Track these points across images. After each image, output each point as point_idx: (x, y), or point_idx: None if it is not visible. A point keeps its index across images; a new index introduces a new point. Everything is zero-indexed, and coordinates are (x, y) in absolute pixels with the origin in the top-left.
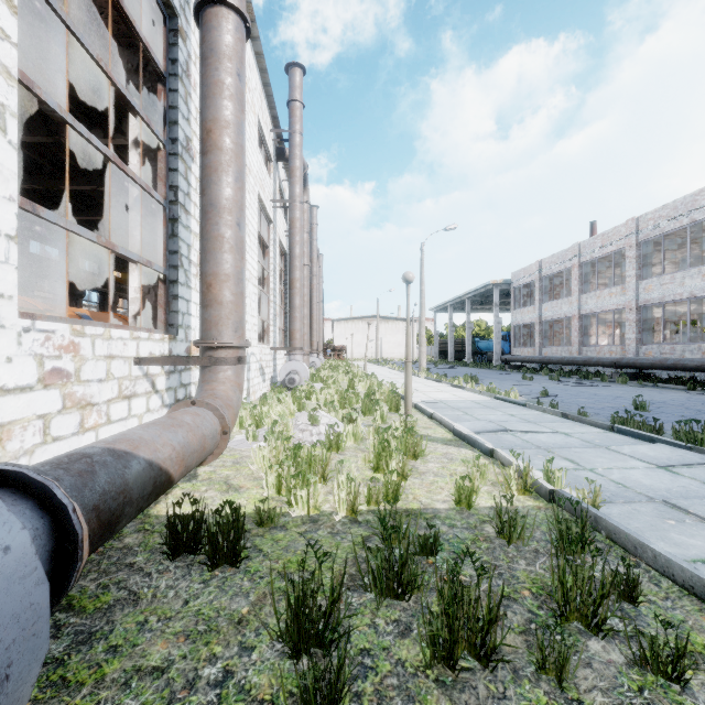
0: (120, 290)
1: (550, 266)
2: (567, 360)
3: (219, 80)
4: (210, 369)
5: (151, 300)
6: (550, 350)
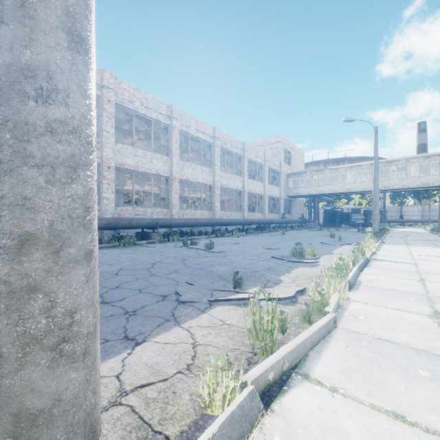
0: None
1: None
2: None
3: None
4: None
5: None
6: None
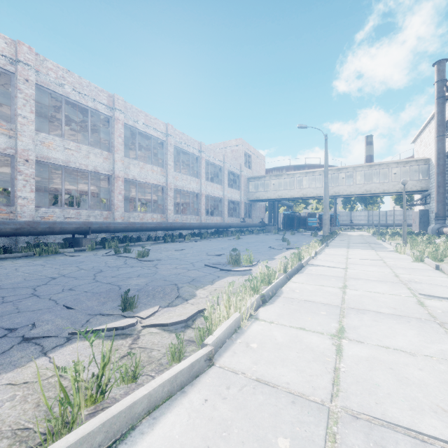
0: None
1: None
2: None
3: None
4: None
5: None
6: None
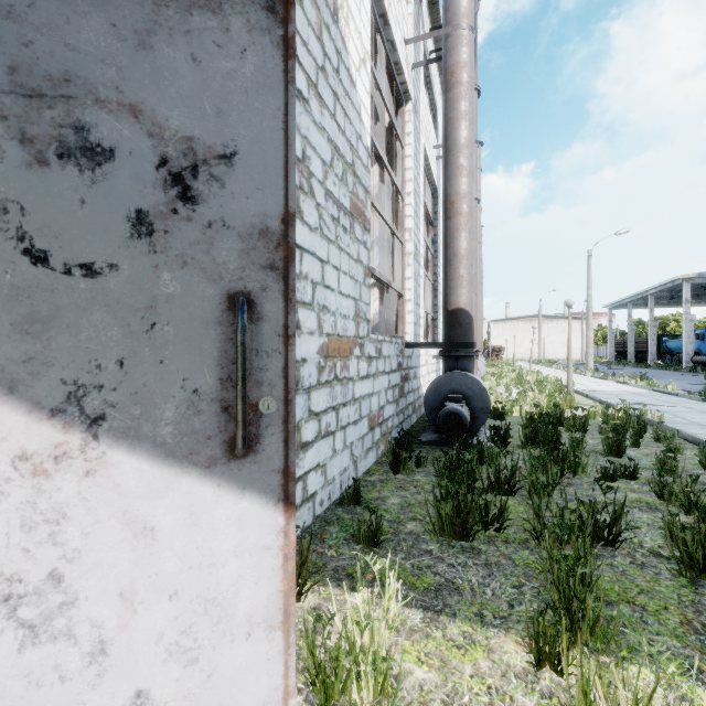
0: None
1: None
2: None
3: None
4: None
5: None
6: None
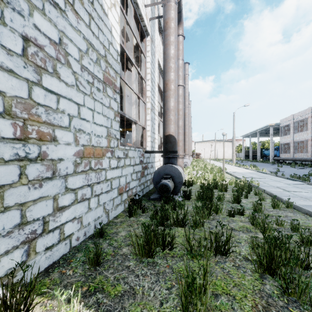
0: (122, 134)
1: (298, 117)
2: (303, 159)
3: (179, 101)
4: (177, 159)
5: (159, 144)
6: (298, 155)
